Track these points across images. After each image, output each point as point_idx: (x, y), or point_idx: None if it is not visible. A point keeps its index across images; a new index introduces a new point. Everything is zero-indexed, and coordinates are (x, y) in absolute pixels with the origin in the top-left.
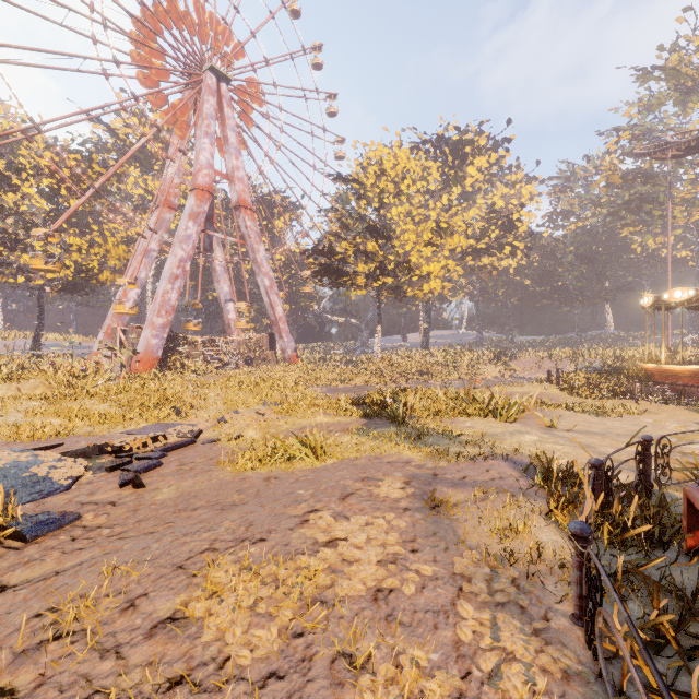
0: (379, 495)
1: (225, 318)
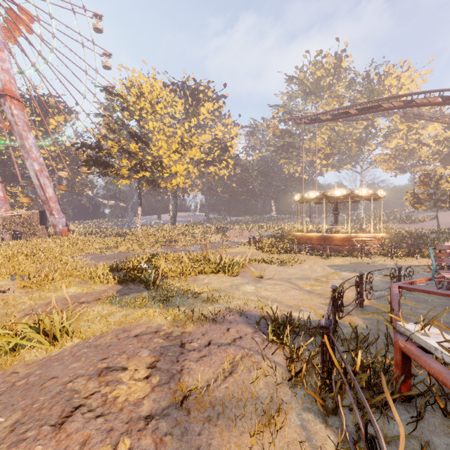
0: (116, 398)
1: None
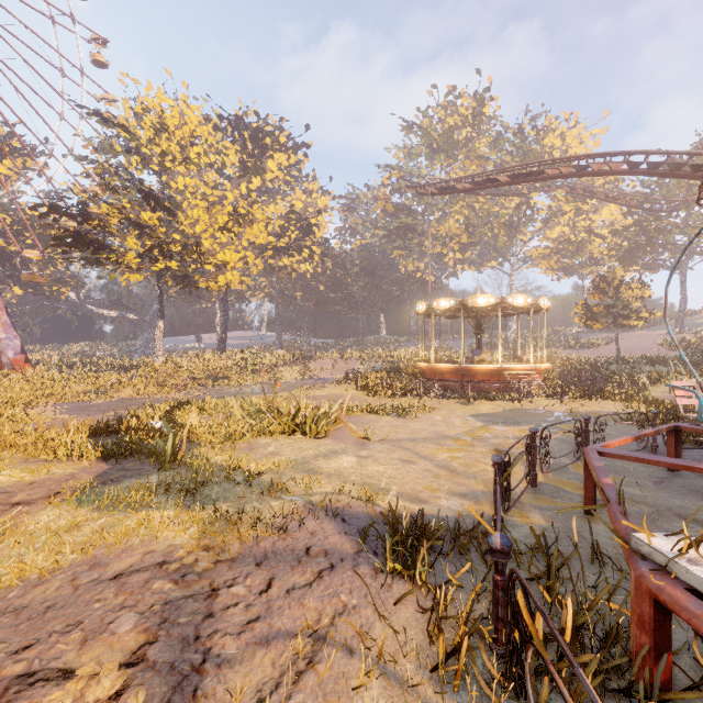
0: None
1: None
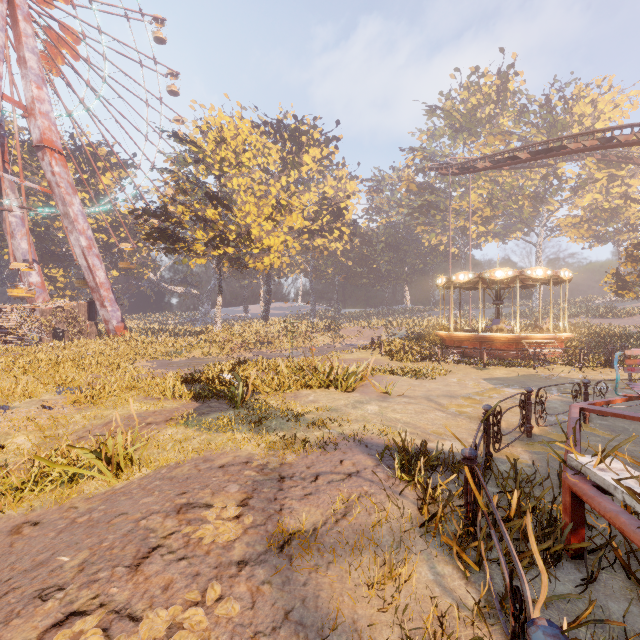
0: (201, 540)
1: (24, 281)
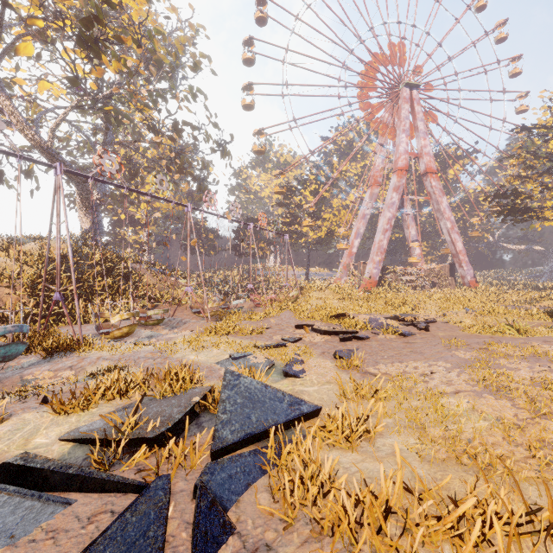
0: None
1: (411, 253)
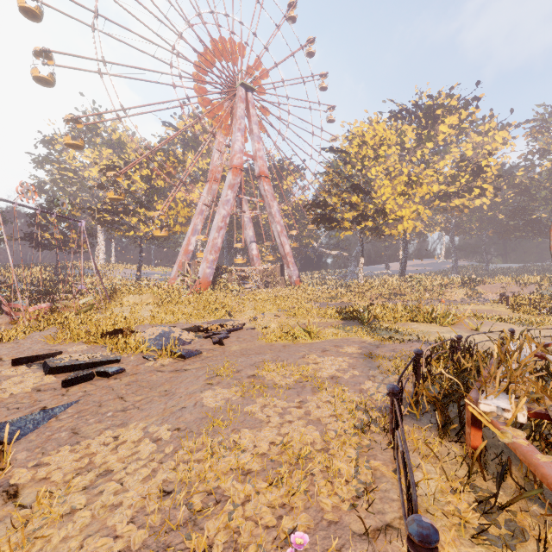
0: (342, 352)
1: (250, 254)
